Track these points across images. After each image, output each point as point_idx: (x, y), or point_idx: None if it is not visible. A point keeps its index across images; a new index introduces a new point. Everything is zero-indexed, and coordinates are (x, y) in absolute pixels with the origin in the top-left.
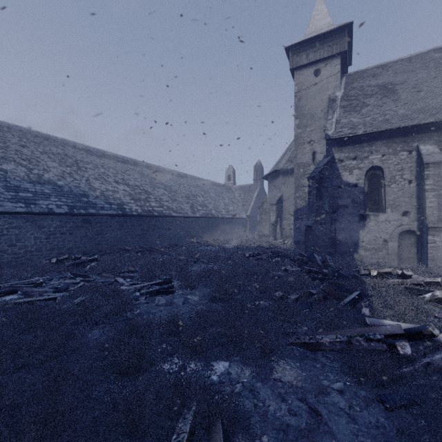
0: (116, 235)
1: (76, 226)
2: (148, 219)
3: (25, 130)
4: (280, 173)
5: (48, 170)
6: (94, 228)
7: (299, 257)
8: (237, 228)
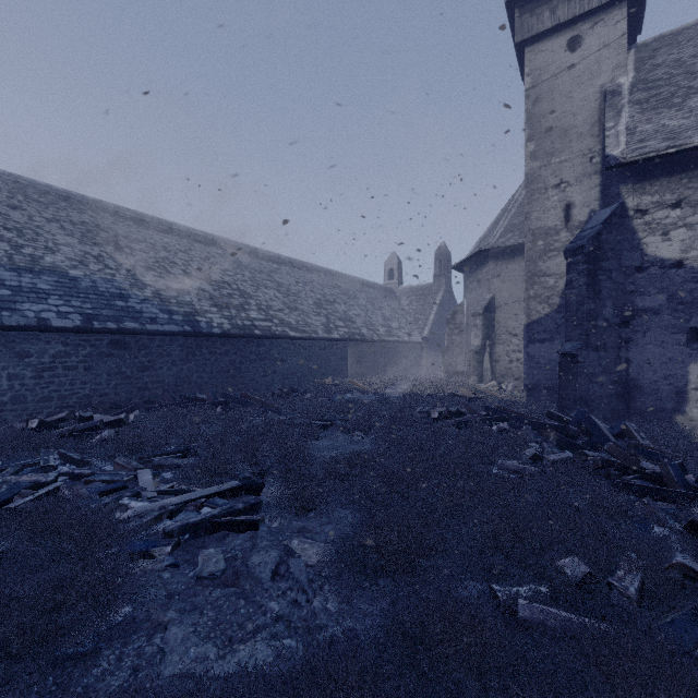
0: (180, 372)
1: (98, 353)
2: (242, 343)
3: (25, 182)
4: (489, 255)
5: (55, 250)
6: (137, 359)
7: (556, 424)
8: (405, 359)
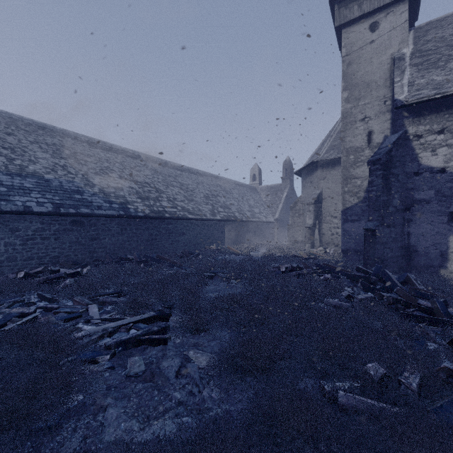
0: (117, 241)
1: (63, 229)
2: (157, 222)
3: (16, 118)
4: (318, 165)
5: (35, 162)
6: (88, 232)
7: (362, 275)
8: (263, 233)
